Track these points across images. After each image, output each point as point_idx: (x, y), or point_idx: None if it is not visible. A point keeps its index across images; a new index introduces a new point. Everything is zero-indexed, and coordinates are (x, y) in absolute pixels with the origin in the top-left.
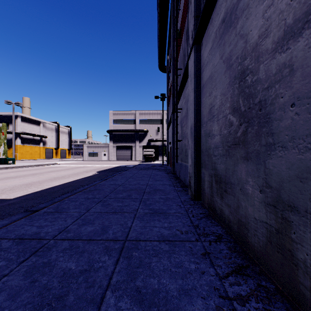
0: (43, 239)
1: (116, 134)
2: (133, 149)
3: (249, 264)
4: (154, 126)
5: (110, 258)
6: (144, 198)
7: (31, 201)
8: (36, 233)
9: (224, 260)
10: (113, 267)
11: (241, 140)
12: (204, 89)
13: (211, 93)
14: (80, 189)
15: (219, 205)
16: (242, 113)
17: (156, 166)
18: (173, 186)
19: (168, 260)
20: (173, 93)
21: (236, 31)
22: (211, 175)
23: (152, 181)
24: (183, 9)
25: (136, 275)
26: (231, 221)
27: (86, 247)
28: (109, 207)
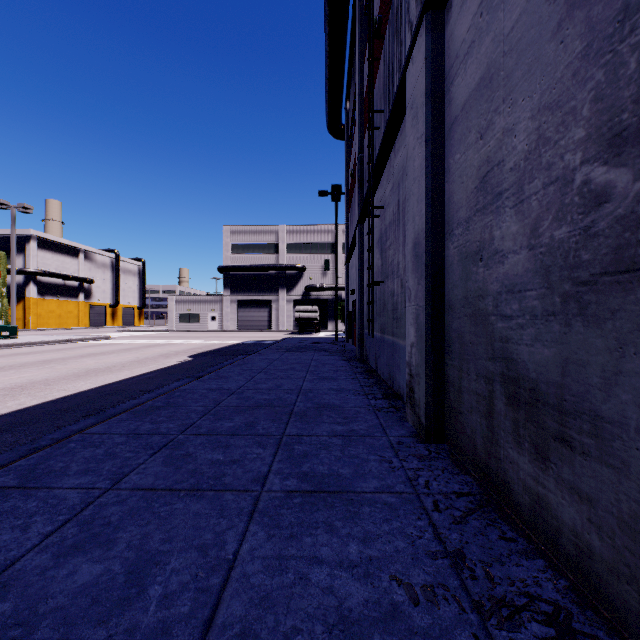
0: None
1: (237, 276)
2: (274, 306)
3: None
4: (317, 258)
5: None
6: (287, 436)
7: None
8: None
9: None
10: None
11: None
12: (458, 129)
13: (489, 127)
14: (128, 405)
15: (529, 480)
16: None
17: (321, 344)
18: (363, 395)
19: None
20: (360, 176)
21: None
22: (489, 377)
23: (313, 381)
24: None
25: None
26: (596, 557)
27: None
28: (185, 467)
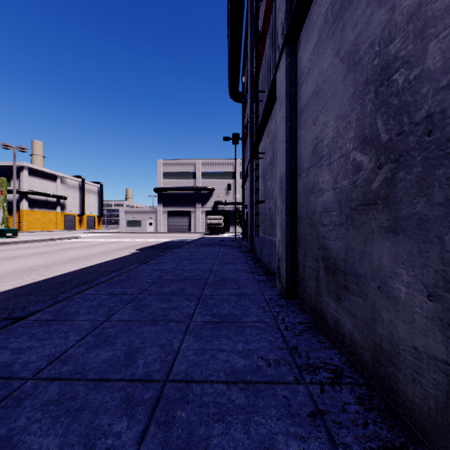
0: (14, 378)
1: (167, 194)
2: (193, 216)
3: (405, 440)
4: (223, 182)
5: (130, 425)
6: (204, 295)
7: (24, 299)
8: (5, 366)
9: (354, 430)
10: (134, 449)
11: (381, 195)
12: (303, 115)
13: (317, 119)
14: (105, 279)
15: (333, 312)
16: (382, 145)
17: (225, 241)
18: (251, 273)
19: (245, 431)
20: (251, 130)
21: None
22: (317, 258)
23: (219, 265)
24: None
25: None
26: (357, 343)
27: (89, 398)
28: (146, 310)
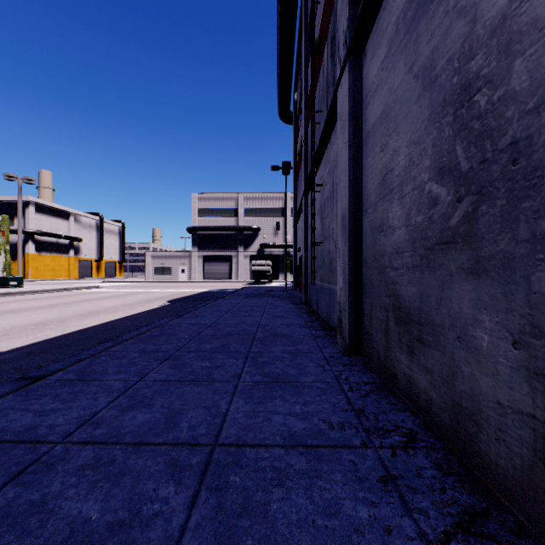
0: (40, 442)
1: (203, 235)
2: (234, 261)
3: (487, 506)
4: (270, 221)
5: (178, 490)
6: (252, 352)
7: (39, 357)
8: (29, 429)
9: (430, 495)
10: (185, 515)
11: (461, 232)
12: (369, 141)
13: (386, 145)
14: (133, 334)
15: (405, 369)
16: (462, 175)
17: (274, 292)
18: (307, 327)
19: (308, 496)
20: (305, 158)
21: (448, 5)
22: (386, 308)
23: (268, 318)
24: (325, 1)
25: (236, 539)
26: (433, 403)
27: (129, 462)
28: (185, 369)
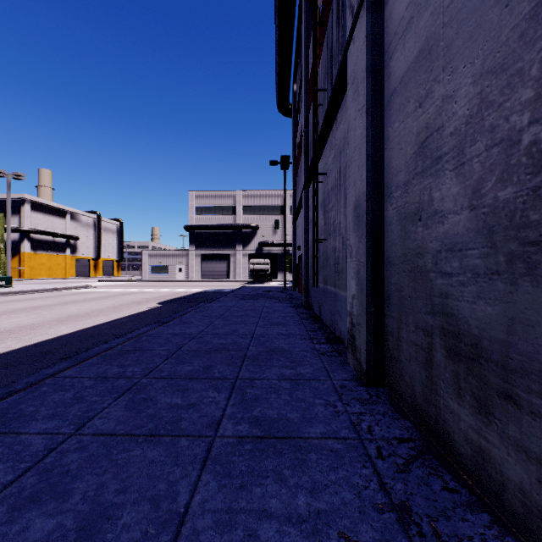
0: None
1: (201, 233)
2: (232, 260)
3: None
4: (269, 219)
5: None
6: (241, 379)
7: None
8: None
9: None
10: None
11: None
12: (396, 99)
13: (428, 96)
14: (99, 349)
15: (471, 432)
16: None
17: (272, 292)
18: (309, 339)
19: None
20: (305, 148)
21: None
22: (428, 330)
23: (264, 326)
24: None
25: None
26: None
27: None
28: (145, 411)
